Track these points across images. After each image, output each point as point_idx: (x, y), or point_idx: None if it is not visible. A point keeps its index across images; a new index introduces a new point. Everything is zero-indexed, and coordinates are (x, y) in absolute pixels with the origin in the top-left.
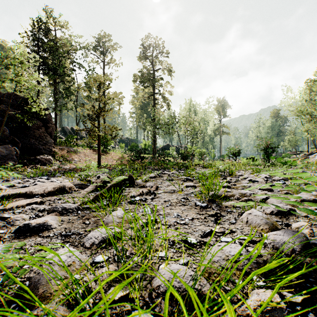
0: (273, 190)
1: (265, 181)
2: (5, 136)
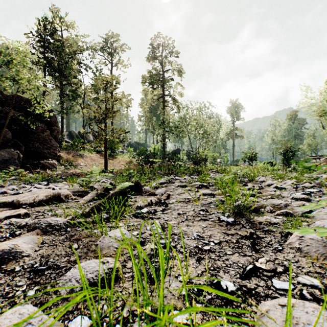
0: (310, 200)
1: (294, 188)
2: (8, 139)
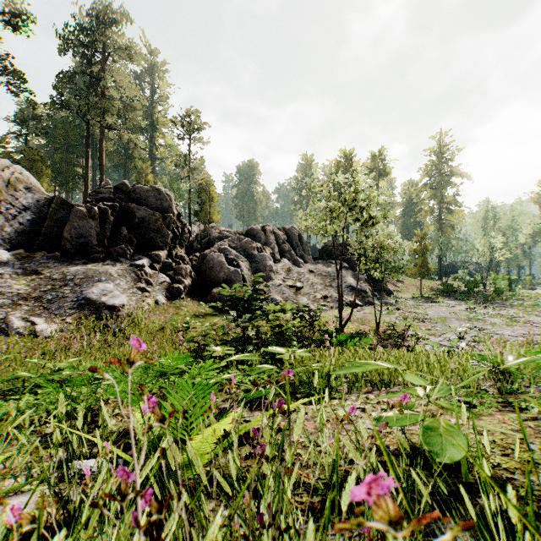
0: None
1: None
2: (372, 277)
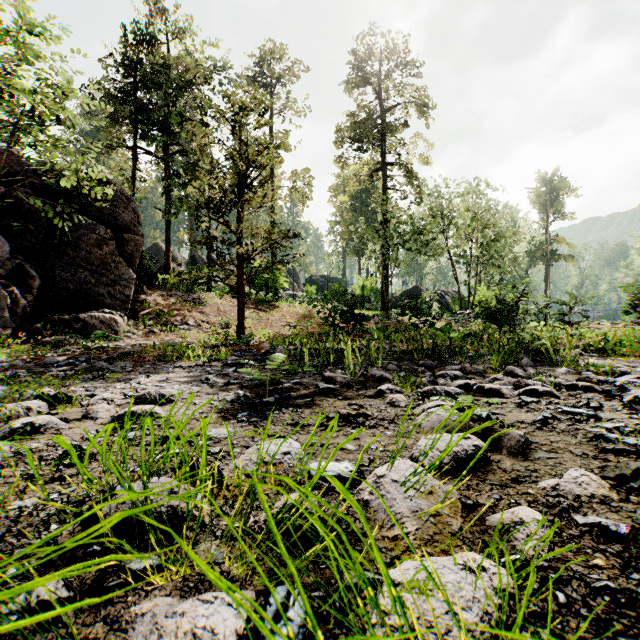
0: None
1: None
2: None
